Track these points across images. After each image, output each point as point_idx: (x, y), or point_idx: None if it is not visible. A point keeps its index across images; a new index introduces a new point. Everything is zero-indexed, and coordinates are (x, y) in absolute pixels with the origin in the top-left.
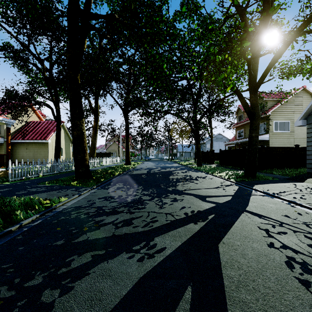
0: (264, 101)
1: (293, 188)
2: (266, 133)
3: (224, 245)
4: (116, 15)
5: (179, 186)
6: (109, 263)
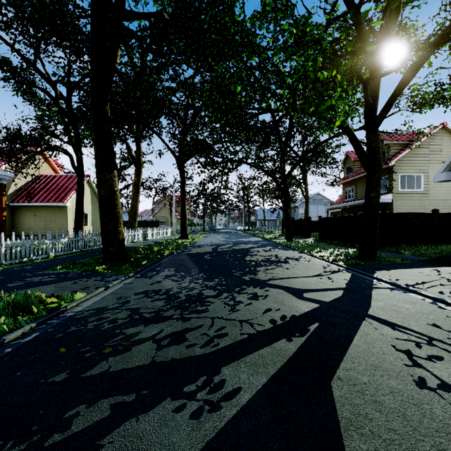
0: (385, 145)
1: (436, 277)
2: (389, 192)
3: (340, 383)
4: (165, 14)
5: (260, 273)
6: (140, 421)
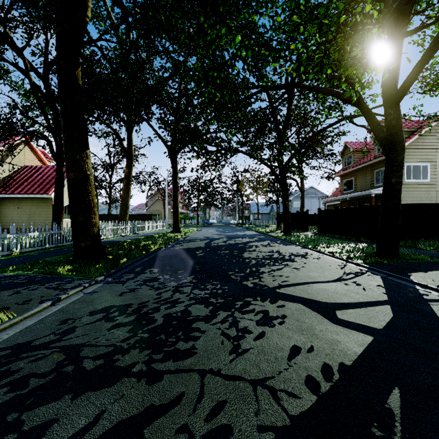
0: None
1: None
2: None
3: None
4: None
5: (265, 276)
6: None
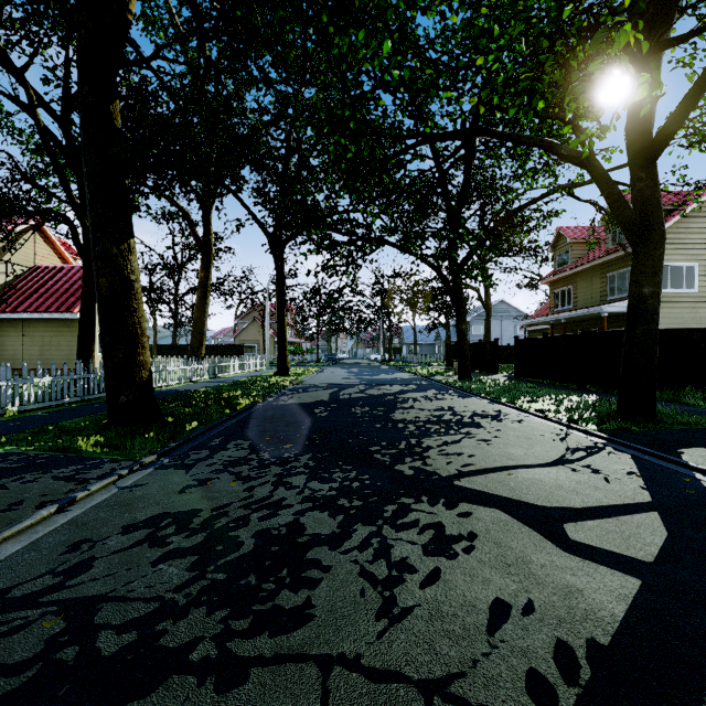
0: None
1: None
2: None
3: None
4: None
5: (433, 454)
6: None
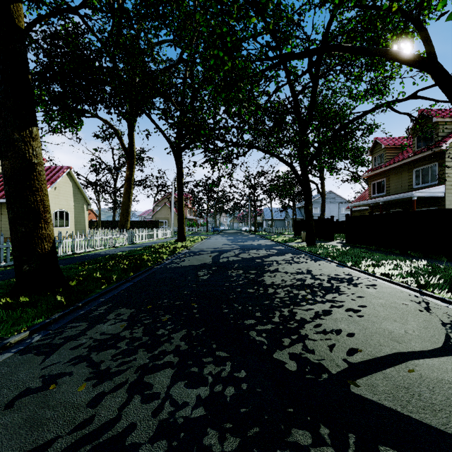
0: (433, 123)
1: None
2: (442, 183)
3: None
4: None
5: (310, 332)
6: None
